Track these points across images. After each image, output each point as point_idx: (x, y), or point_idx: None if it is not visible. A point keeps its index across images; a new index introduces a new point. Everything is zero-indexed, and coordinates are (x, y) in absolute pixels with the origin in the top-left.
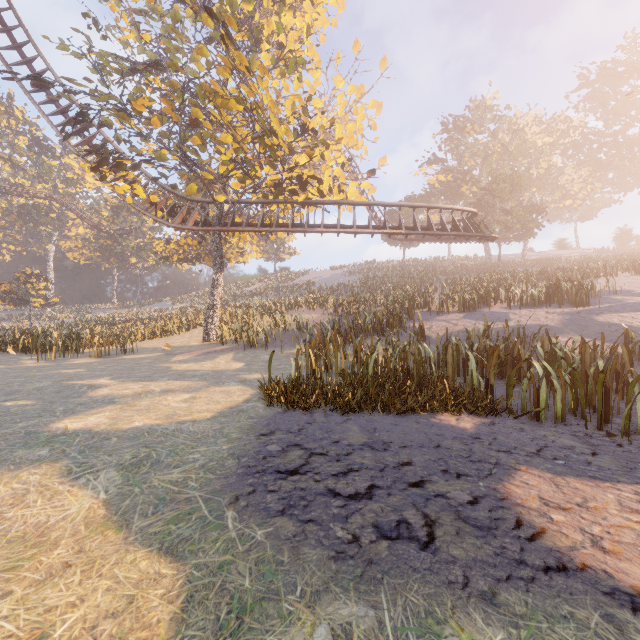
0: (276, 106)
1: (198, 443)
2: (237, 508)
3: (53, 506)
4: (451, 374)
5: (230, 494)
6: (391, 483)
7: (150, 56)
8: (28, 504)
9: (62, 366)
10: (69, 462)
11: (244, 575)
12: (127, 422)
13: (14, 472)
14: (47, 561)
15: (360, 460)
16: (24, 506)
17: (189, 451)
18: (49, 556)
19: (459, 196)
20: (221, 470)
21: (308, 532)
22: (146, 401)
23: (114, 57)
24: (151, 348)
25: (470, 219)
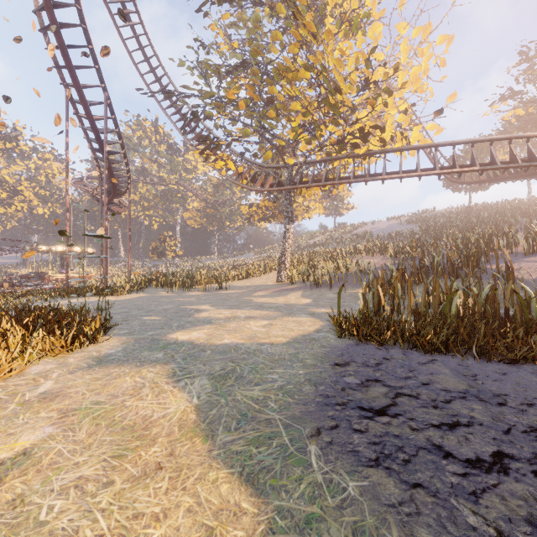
0: (341, 62)
1: (276, 364)
2: (320, 443)
3: (158, 402)
4: None
5: (310, 424)
6: (531, 455)
7: (238, 57)
8: (142, 396)
9: (181, 296)
10: (175, 366)
11: None
12: (219, 339)
13: (138, 368)
14: (145, 457)
15: (467, 412)
16: (139, 398)
17: (268, 370)
18: (147, 452)
19: None
20: (299, 395)
21: (419, 503)
22: (234, 324)
23: (214, 67)
24: (239, 286)
25: None
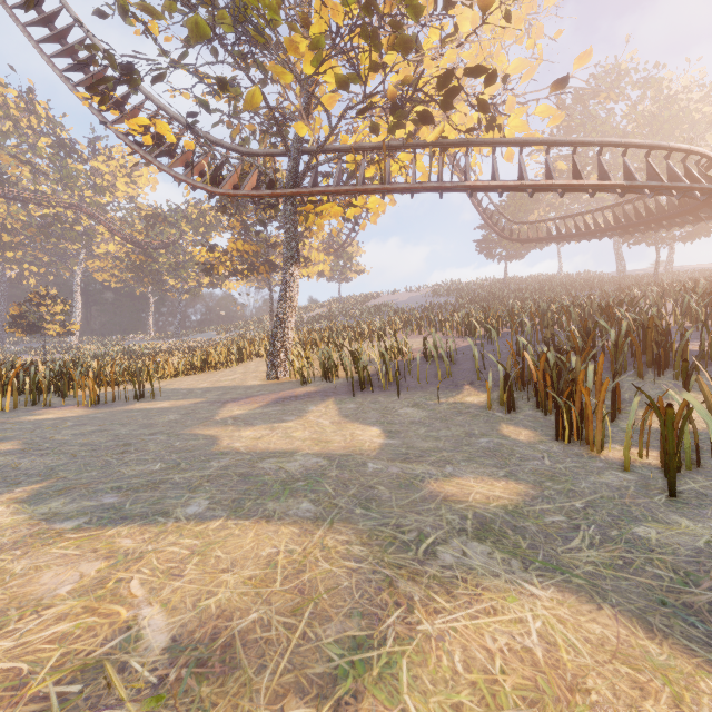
0: None
1: None
2: None
3: None
4: None
5: None
6: None
7: None
8: None
9: None
10: None
11: None
12: None
13: None
14: None
15: None
16: None
17: None
18: None
19: None
20: None
21: None
22: None
23: None
24: (184, 389)
25: None
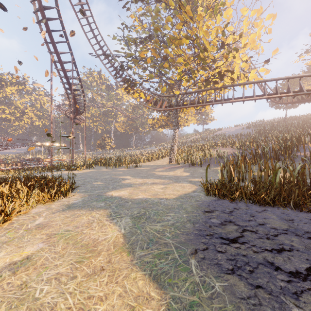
0: (207, 33)
1: (169, 210)
2: (197, 258)
3: (101, 231)
4: None
5: (191, 246)
6: None
7: (146, 33)
8: (92, 228)
9: (114, 171)
10: (111, 210)
11: None
12: (136, 195)
13: (90, 211)
14: (94, 262)
15: (288, 242)
16: (91, 228)
17: (165, 214)
18: (95, 260)
19: None
20: (183, 229)
21: (261, 298)
22: (144, 187)
23: (133, 39)
24: (147, 165)
25: None
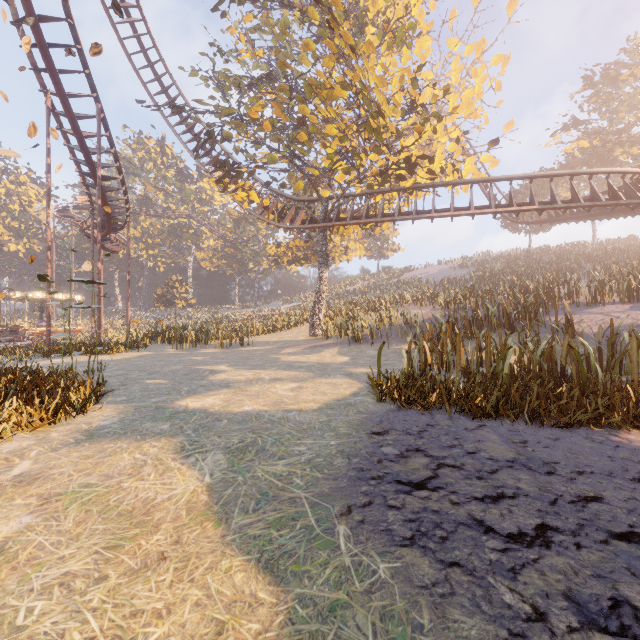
0: (383, 81)
1: (304, 434)
2: (350, 523)
3: (162, 482)
4: (637, 377)
5: (341, 501)
6: (576, 527)
7: (263, 68)
8: (143, 476)
9: (193, 354)
10: (184, 439)
11: (365, 633)
12: (238, 405)
13: (139, 442)
14: (145, 546)
15: (513, 482)
16: (139, 478)
17: (294, 442)
18: (148, 540)
19: (610, 163)
20: (329, 469)
21: (455, 583)
22: (256, 387)
23: (234, 78)
24: (264, 342)
25: (636, 183)
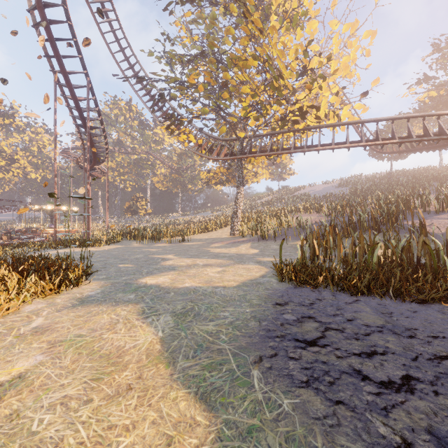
0: (283, 53)
1: (227, 304)
2: (261, 368)
3: (130, 335)
4: None
5: (254, 353)
6: (433, 378)
7: (198, 48)
8: (116, 330)
9: (150, 247)
10: (144, 305)
11: None
12: (181, 283)
13: (114, 307)
14: (118, 379)
15: (383, 343)
16: (114, 331)
17: (221, 309)
18: (120, 375)
19: None
20: (245, 329)
21: (340, 416)
22: (193, 270)
23: (178, 56)
24: (198, 239)
25: None
